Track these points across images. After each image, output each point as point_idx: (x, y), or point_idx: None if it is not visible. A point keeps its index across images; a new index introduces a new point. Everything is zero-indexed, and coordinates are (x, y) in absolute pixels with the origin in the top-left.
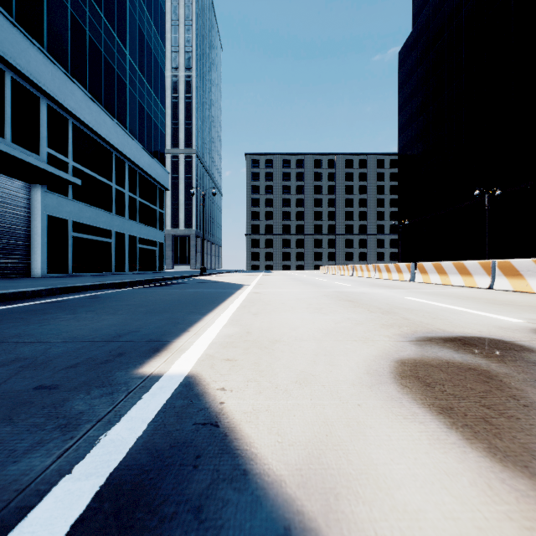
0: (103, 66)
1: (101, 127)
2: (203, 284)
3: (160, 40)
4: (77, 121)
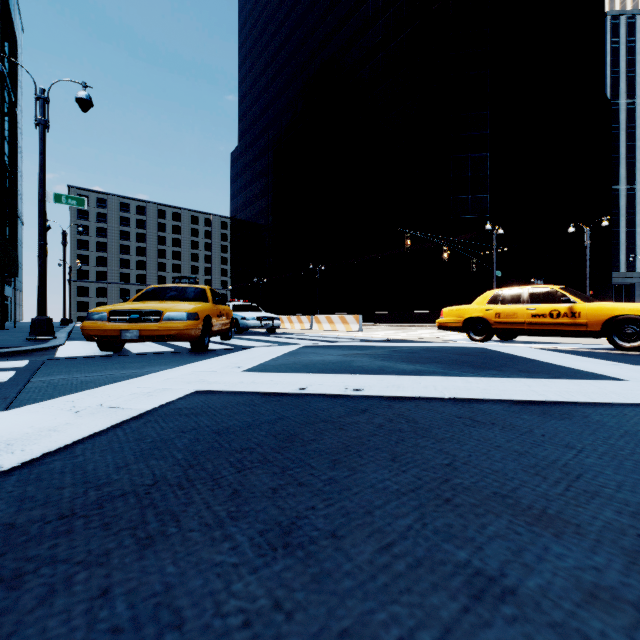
0: None
1: None
2: None
3: None
4: None
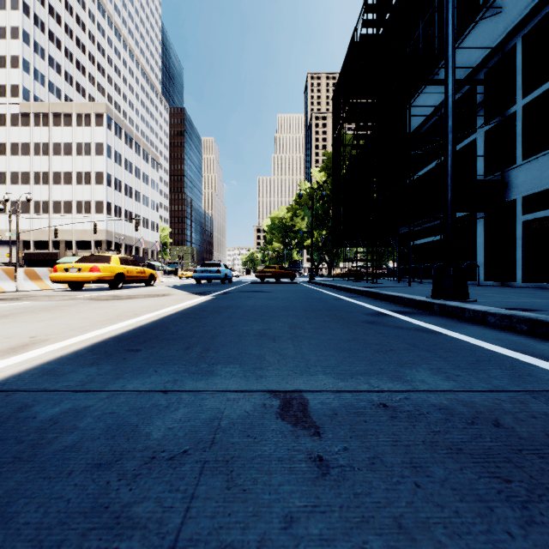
0: None
1: None
2: None
3: None
4: None
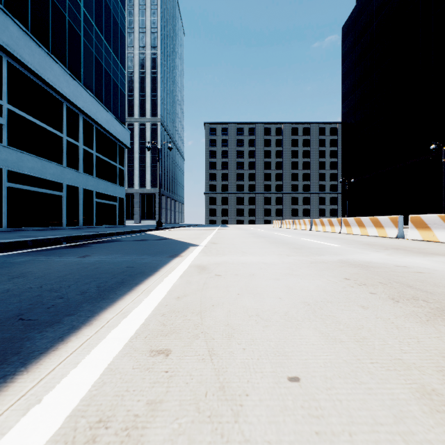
0: (50, 10)
1: (47, 72)
2: (139, 243)
3: (120, 3)
4: (14, 61)
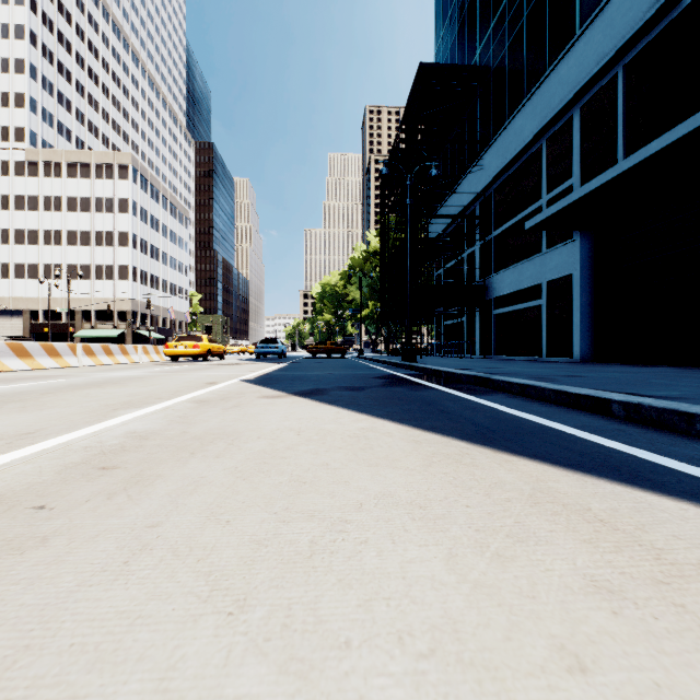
0: None
1: None
2: (331, 382)
3: None
4: None
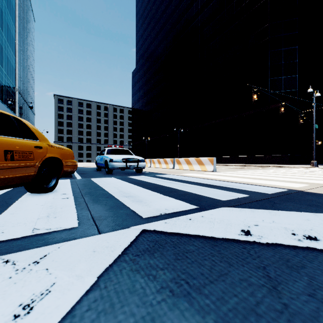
0: None
1: None
2: None
3: (13, 55)
4: None
